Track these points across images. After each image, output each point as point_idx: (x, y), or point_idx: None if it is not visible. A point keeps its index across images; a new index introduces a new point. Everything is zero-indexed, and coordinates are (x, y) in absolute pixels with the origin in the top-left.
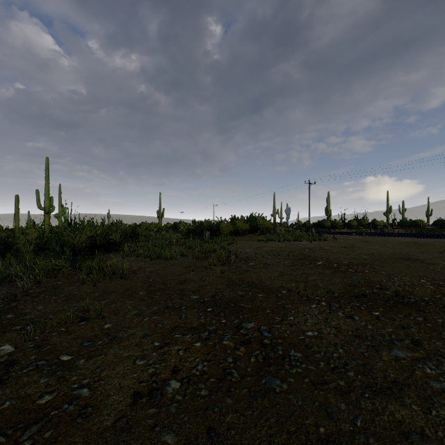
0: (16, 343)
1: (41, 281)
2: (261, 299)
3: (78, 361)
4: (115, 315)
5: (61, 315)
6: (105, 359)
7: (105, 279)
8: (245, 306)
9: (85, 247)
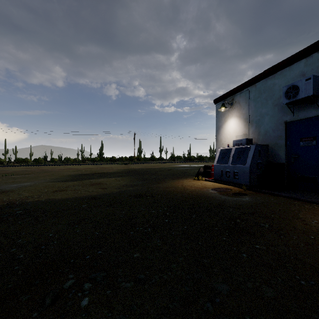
0: None
1: None
2: None
3: None
4: None
5: None
6: None
7: None
8: None
9: None
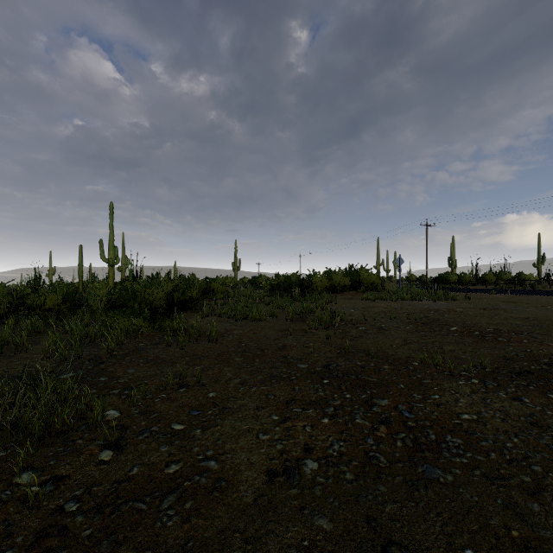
0: (120, 408)
1: (122, 342)
2: (389, 371)
3: (193, 431)
4: (216, 383)
5: (156, 380)
6: (222, 430)
7: (190, 342)
8: (369, 379)
9: (161, 305)
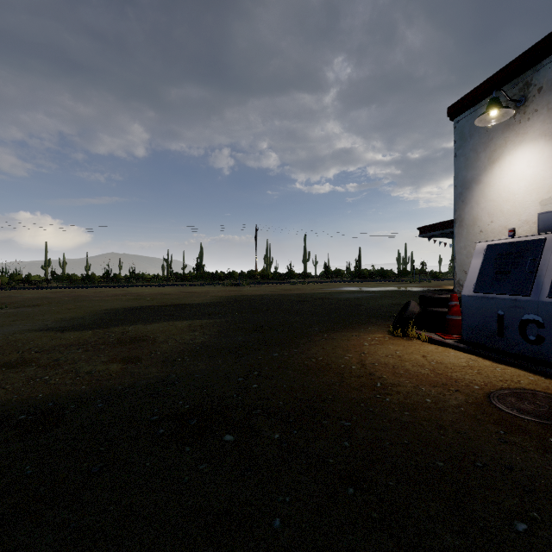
0: None
1: None
2: None
3: None
4: None
5: None
6: None
7: None
8: None
9: None
